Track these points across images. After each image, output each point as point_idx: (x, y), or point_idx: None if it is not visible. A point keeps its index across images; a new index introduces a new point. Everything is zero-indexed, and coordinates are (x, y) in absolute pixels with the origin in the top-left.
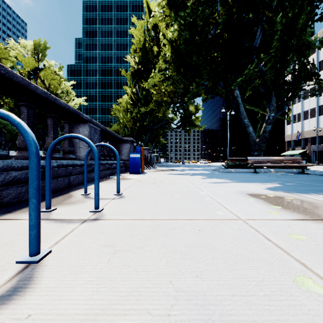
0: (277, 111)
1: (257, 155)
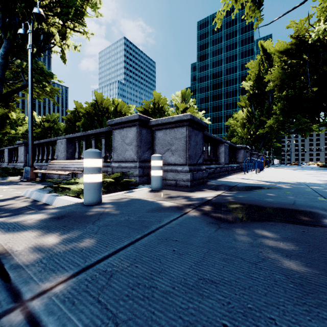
0: None
1: None
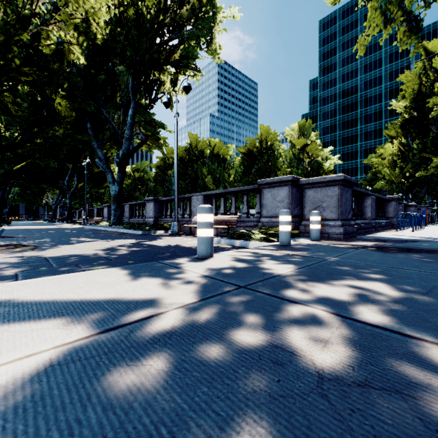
0: None
1: None
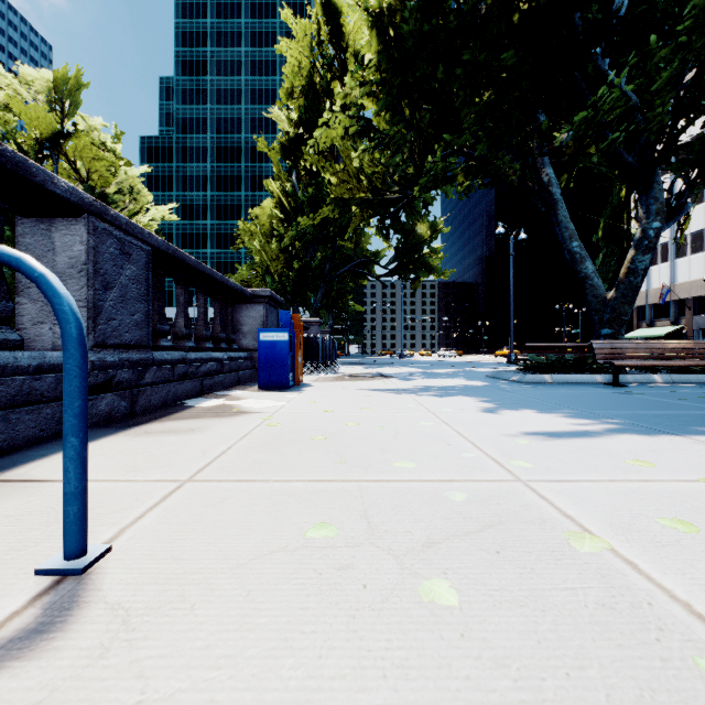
0: (667, 215)
1: (609, 337)
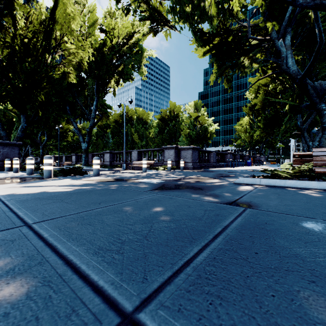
0: None
1: None
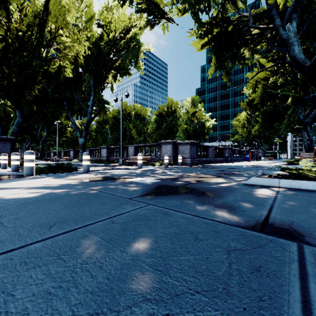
0: None
1: None
